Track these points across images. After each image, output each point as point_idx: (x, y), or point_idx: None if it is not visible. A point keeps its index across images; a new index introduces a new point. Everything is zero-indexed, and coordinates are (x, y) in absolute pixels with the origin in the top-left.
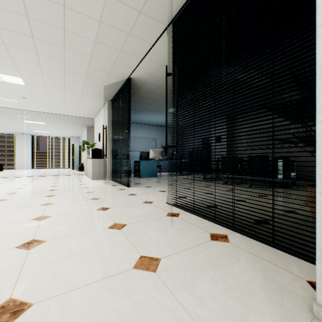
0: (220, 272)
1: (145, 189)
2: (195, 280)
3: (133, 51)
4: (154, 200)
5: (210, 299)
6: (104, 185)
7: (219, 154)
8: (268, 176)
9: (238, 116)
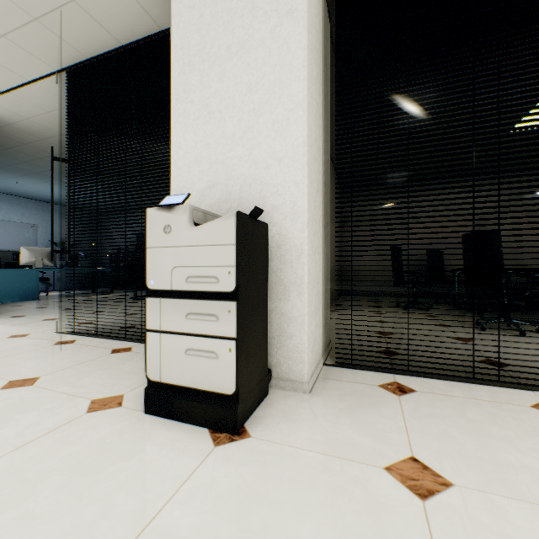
0: (109, 370)
1: (10, 321)
2: (81, 379)
3: None
4: (33, 332)
5: (92, 384)
6: None
7: None
8: None
9: None
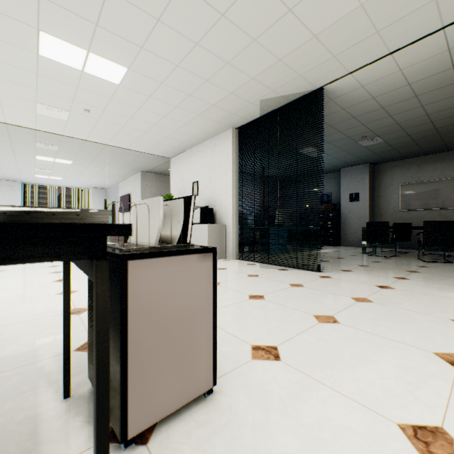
0: None
1: (364, 276)
2: None
3: (395, 36)
4: None
5: None
6: (265, 269)
7: (355, 217)
8: (439, 249)
9: (385, 165)
